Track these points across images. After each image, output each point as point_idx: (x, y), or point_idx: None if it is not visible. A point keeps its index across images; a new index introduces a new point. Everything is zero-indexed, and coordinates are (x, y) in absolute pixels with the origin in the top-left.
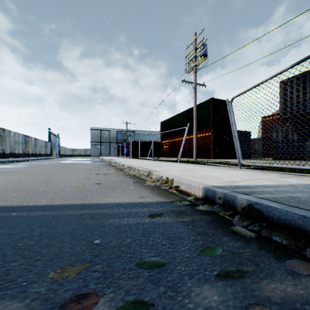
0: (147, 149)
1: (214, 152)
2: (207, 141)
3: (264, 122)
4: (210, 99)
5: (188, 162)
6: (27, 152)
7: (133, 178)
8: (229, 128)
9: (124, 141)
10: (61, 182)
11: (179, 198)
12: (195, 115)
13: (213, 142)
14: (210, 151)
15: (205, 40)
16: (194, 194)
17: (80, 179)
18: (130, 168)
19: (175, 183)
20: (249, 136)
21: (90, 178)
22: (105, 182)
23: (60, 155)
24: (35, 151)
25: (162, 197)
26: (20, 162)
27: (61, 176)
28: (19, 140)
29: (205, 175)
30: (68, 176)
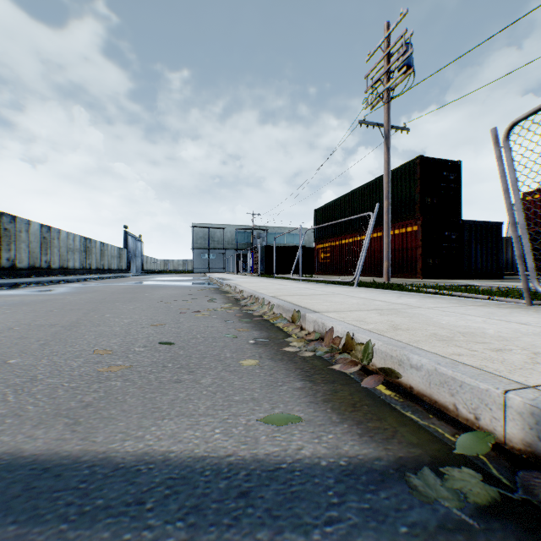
0: (290, 260)
1: (424, 265)
2: (409, 242)
3: (529, 203)
4: (416, 158)
5: (376, 287)
6: (88, 266)
7: (257, 328)
8: (455, 216)
9: (248, 246)
10: (86, 336)
11: (420, 441)
12: (387, 190)
13: (422, 245)
14: (415, 264)
15: (408, 35)
16: (477, 423)
17: (135, 326)
18: (254, 299)
19: (377, 358)
20: (498, 232)
21: (158, 325)
22: (186, 340)
23: (144, 270)
24: (101, 265)
25: (347, 424)
26: (70, 282)
27: (105, 315)
28: (75, 246)
29: (464, 330)
30: (117, 317)
